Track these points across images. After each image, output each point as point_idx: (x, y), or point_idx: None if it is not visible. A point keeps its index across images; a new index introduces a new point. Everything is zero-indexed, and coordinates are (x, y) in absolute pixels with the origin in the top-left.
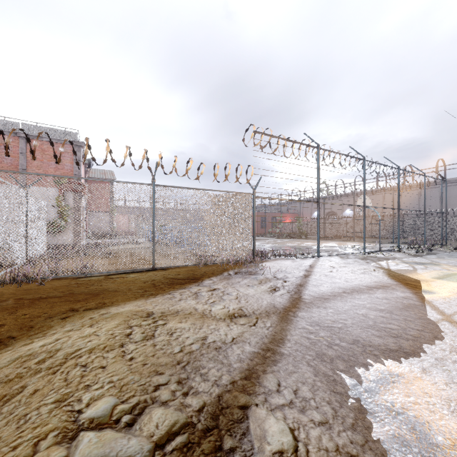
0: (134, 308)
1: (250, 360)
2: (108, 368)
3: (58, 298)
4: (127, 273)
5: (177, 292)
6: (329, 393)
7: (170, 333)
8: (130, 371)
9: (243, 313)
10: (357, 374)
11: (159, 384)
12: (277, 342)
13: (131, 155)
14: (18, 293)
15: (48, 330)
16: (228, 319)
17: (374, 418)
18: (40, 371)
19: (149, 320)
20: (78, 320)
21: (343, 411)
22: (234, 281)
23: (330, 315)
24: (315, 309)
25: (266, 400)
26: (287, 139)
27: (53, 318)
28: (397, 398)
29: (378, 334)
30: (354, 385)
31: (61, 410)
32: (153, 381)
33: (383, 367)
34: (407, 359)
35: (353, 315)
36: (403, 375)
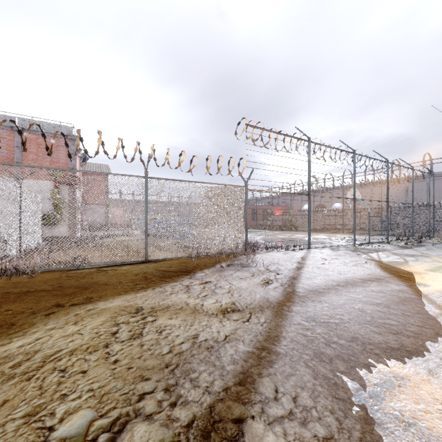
0: (123, 303)
1: (245, 361)
2: (89, 372)
3: (46, 291)
4: (119, 265)
5: (168, 285)
6: (331, 400)
7: (159, 331)
8: (113, 377)
9: (236, 307)
10: (359, 376)
11: (144, 393)
12: (272, 340)
13: (124, 147)
14: (6, 286)
15: (29, 328)
16: (221, 314)
17: (383, 430)
18: (13, 377)
19: (138, 317)
20: (62, 317)
21: (348, 422)
22: (227, 274)
23: (325, 310)
24: (310, 303)
25: (263, 410)
26: (279, 132)
27: (36, 314)
28: (405, 406)
29: (377, 331)
30: (357, 389)
31: (29, 427)
32: (138, 389)
33: (386, 368)
34: (410, 359)
35: (349, 309)
36: (409, 378)
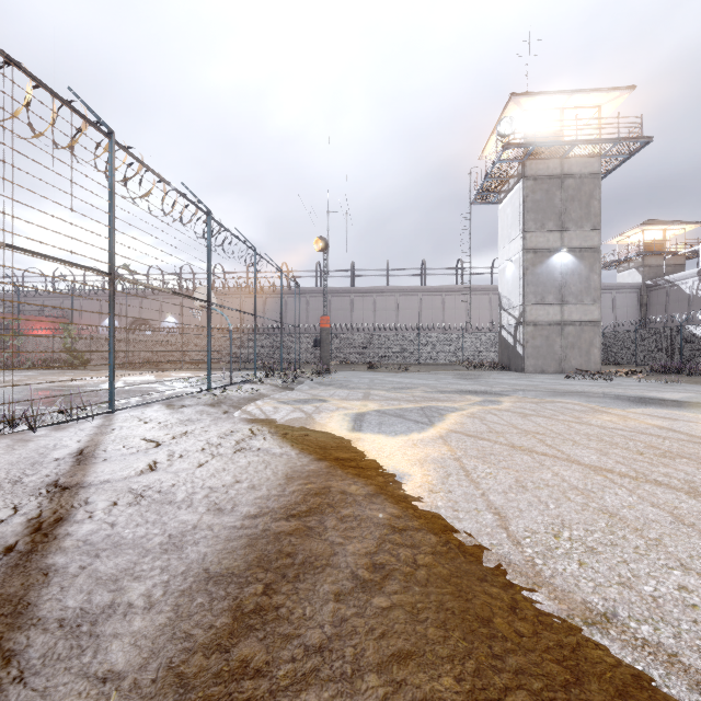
0: None
1: None
2: None
3: None
4: None
5: None
6: None
7: None
8: None
9: None
10: None
11: None
12: None
13: None
14: None
15: None
16: None
17: None
18: None
19: None
20: None
21: None
22: None
23: None
24: None
25: None
26: None
27: None
28: None
29: None
30: None
31: None
32: None
33: None
34: None
35: None
36: None
